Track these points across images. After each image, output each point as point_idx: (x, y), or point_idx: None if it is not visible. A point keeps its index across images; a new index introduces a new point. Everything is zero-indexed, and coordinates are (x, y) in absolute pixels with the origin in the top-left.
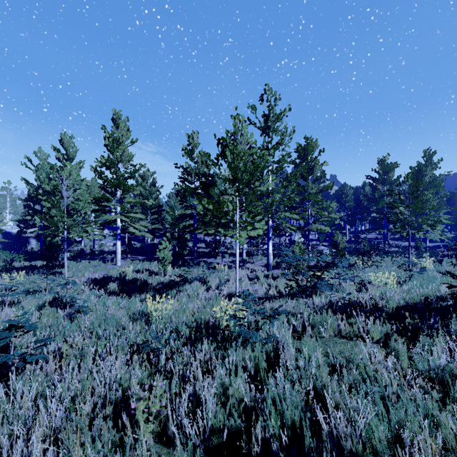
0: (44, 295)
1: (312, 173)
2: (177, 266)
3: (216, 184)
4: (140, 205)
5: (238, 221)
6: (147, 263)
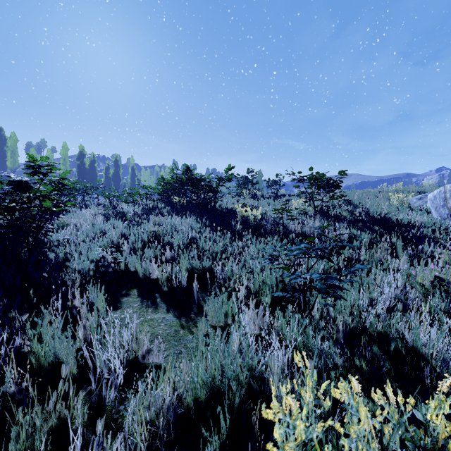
0: None
1: None
2: None
3: None
4: None
5: None
6: None
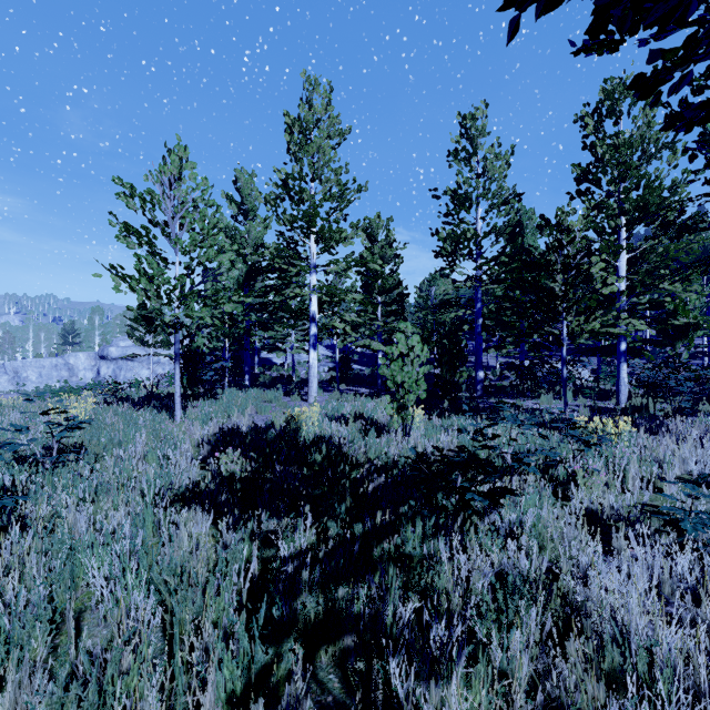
0: (48, 470)
1: None
2: (439, 413)
3: None
4: (363, 287)
5: None
6: (368, 402)
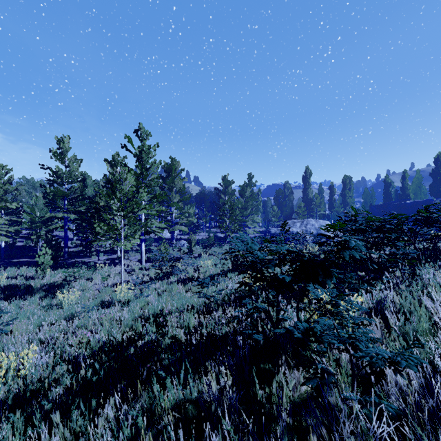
0: None
1: (175, 186)
2: (53, 269)
3: (107, 210)
4: None
5: (123, 234)
6: (12, 269)
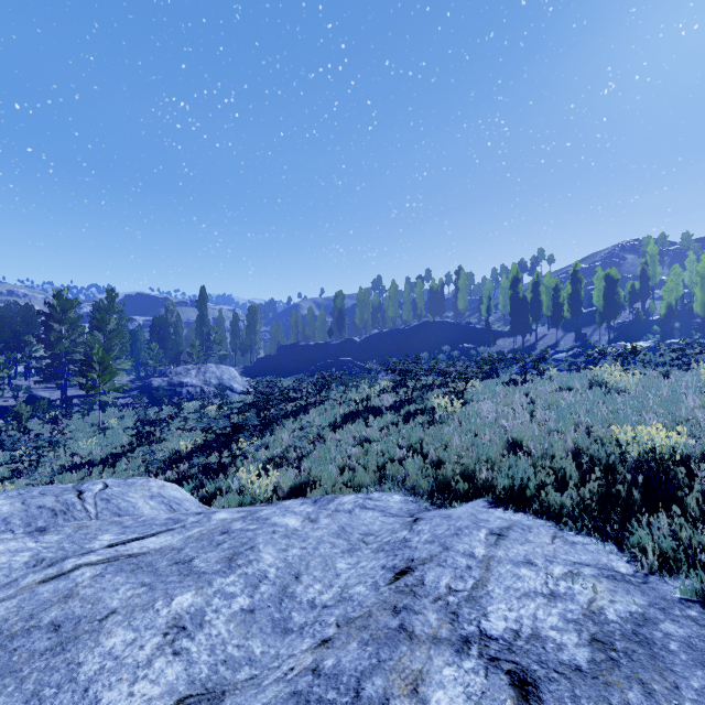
0: None
1: None
2: None
3: None
4: None
5: None
6: None
